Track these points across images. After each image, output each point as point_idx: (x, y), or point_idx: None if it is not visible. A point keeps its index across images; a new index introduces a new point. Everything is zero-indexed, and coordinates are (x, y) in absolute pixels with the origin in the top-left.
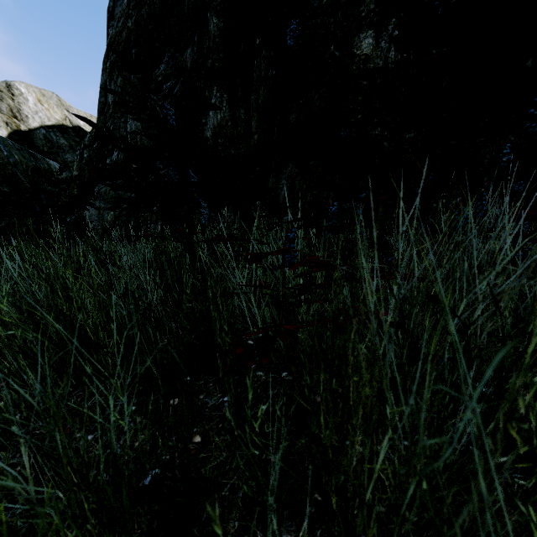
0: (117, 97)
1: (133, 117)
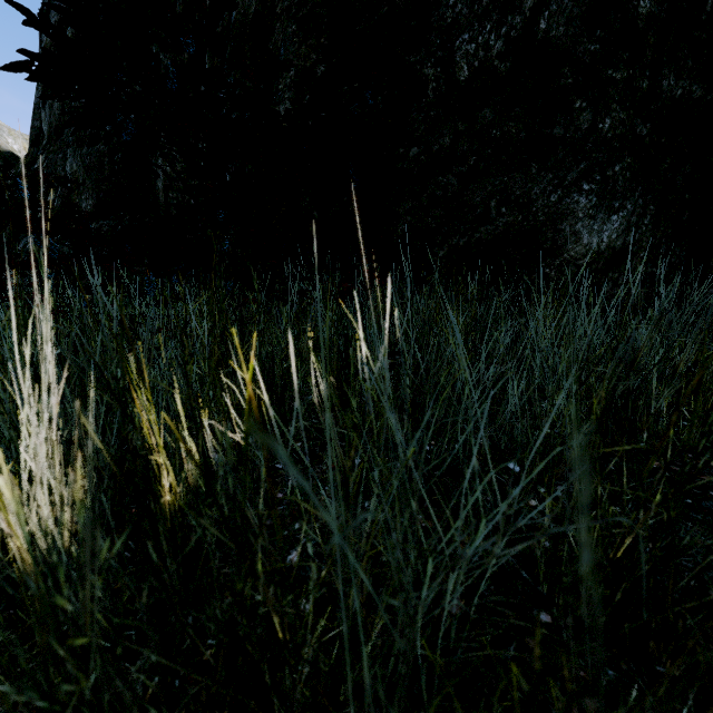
0: (53, 125)
1: (74, 153)
